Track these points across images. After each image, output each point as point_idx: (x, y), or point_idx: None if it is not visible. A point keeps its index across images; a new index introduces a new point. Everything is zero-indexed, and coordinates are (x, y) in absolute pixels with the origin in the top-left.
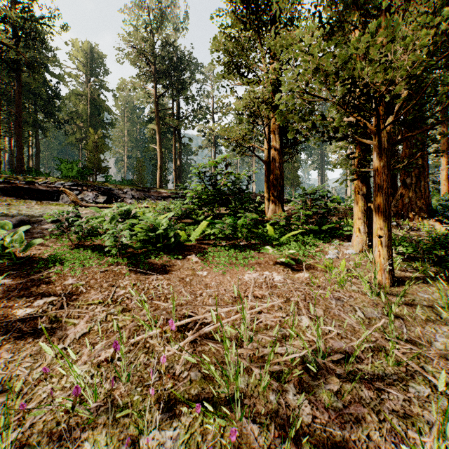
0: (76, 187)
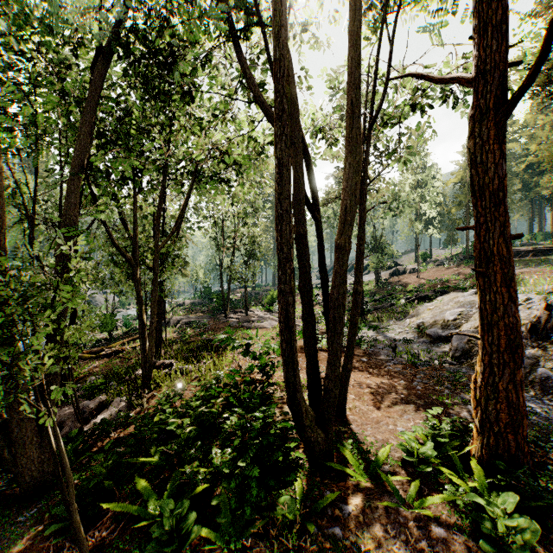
0: None
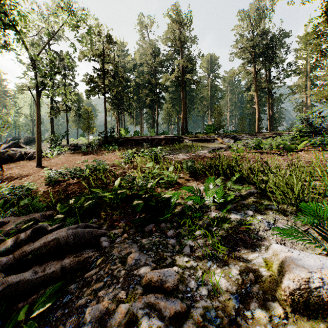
0: (219, 137)
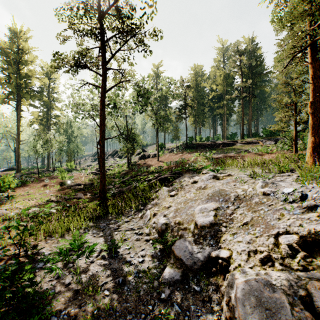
0: (264, 140)
